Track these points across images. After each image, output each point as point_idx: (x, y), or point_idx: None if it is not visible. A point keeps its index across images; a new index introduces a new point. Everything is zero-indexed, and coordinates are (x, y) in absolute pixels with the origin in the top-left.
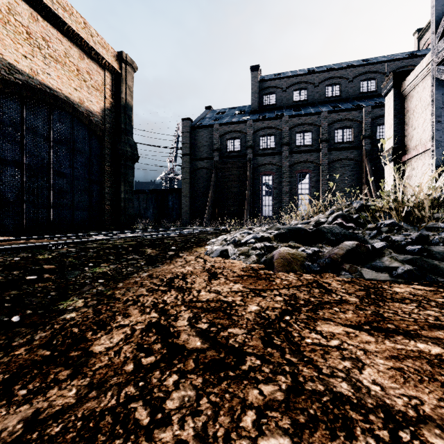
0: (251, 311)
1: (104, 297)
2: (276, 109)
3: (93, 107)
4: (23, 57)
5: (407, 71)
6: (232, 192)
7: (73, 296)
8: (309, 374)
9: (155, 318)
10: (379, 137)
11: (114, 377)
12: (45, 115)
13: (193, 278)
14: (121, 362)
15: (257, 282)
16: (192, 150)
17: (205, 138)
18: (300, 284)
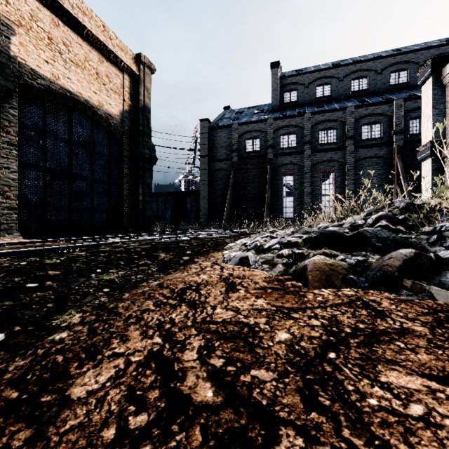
0: (280, 340)
1: (104, 312)
2: (297, 106)
3: (112, 110)
4: (45, 62)
5: (448, 55)
6: (251, 194)
7: (72, 309)
8: None
9: (157, 346)
10: (412, 131)
11: None
12: (66, 119)
13: (208, 289)
14: (101, 421)
15: (284, 296)
16: (210, 151)
17: (224, 138)
18: (340, 301)
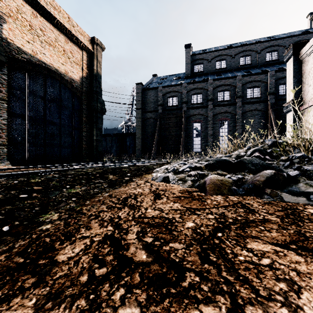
0: (188, 227)
1: (74, 212)
2: (203, 75)
3: (74, 76)
4: (27, 42)
5: (304, 42)
6: (171, 135)
7: (52, 211)
8: (247, 296)
9: (110, 231)
10: (280, 93)
11: (69, 288)
12: (42, 82)
13: (142, 198)
14: (78, 272)
15: (192, 202)
16: (143, 105)
17: (152, 97)
18: (227, 204)
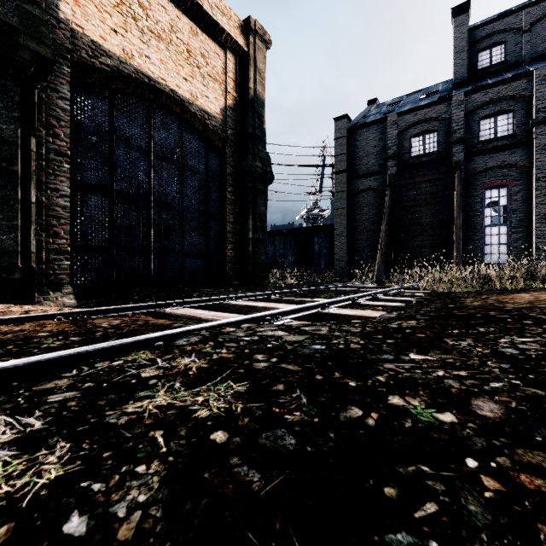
0: None
1: None
2: (506, 69)
3: (209, 105)
4: (112, 32)
5: None
6: (421, 224)
7: None
8: None
9: None
10: None
11: None
12: (143, 118)
13: None
14: None
15: None
16: (350, 163)
17: (372, 141)
18: None
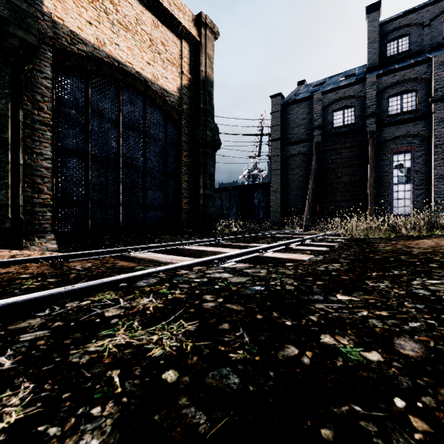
0: None
1: None
2: (410, 57)
3: (168, 85)
4: (88, 23)
5: None
6: (341, 182)
7: None
8: None
9: None
10: None
11: None
12: (113, 95)
13: None
14: None
15: None
16: (283, 133)
17: (301, 115)
18: None
